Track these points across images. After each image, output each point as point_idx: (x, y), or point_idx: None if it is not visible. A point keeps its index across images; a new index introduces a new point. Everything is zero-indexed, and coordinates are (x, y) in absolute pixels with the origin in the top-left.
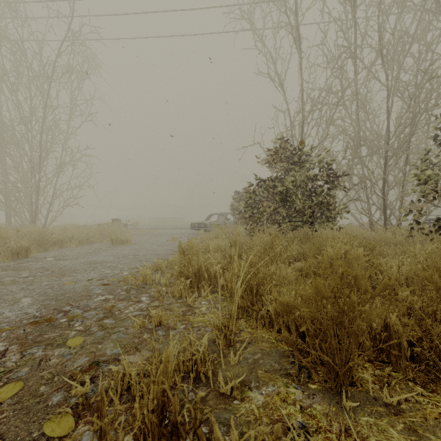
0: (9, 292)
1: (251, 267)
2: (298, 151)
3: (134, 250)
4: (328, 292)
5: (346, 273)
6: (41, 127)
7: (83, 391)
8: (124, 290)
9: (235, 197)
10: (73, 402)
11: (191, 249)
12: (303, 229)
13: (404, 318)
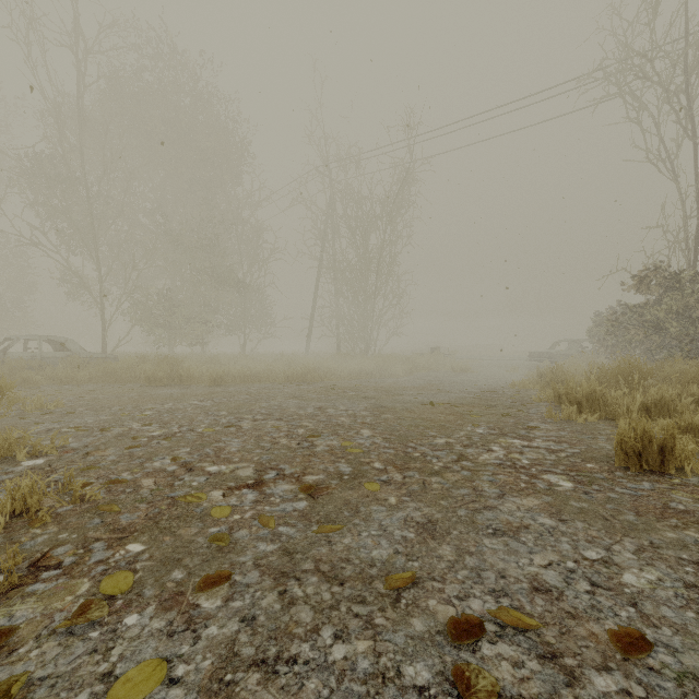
0: (451, 386)
1: (601, 373)
2: (676, 275)
3: (483, 376)
4: (624, 370)
5: (633, 366)
6: (378, 264)
7: (539, 397)
8: (514, 389)
9: (594, 320)
10: (537, 398)
11: (557, 368)
12: (673, 357)
13: (674, 388)
